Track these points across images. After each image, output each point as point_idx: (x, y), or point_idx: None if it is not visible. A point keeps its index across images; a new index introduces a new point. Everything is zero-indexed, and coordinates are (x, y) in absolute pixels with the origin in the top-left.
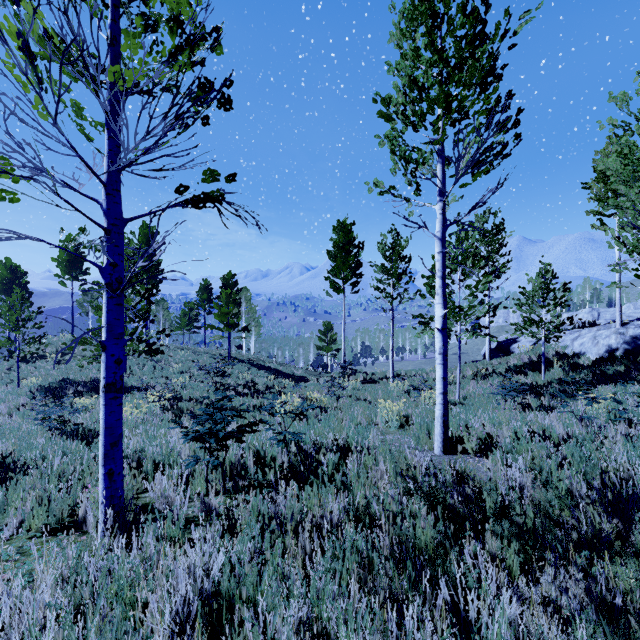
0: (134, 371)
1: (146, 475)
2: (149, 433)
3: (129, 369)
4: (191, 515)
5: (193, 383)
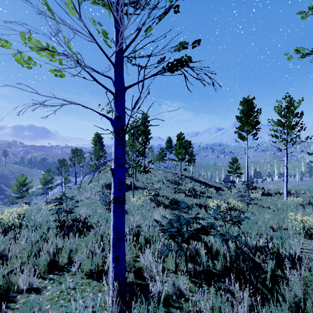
0: (139, 179)
1: (141, 245)
2: (144, 214)
3: (137, 178)
4: (166, 292)
5: (164, 187)
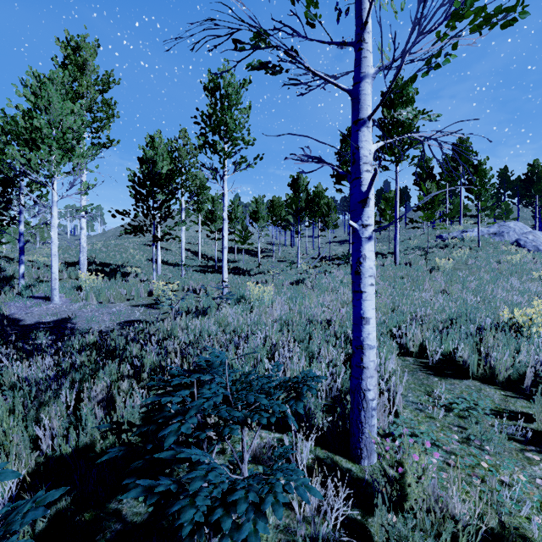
0: None
1: None
2: None
3: None
4: None
5: None
